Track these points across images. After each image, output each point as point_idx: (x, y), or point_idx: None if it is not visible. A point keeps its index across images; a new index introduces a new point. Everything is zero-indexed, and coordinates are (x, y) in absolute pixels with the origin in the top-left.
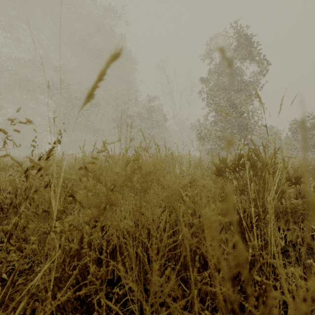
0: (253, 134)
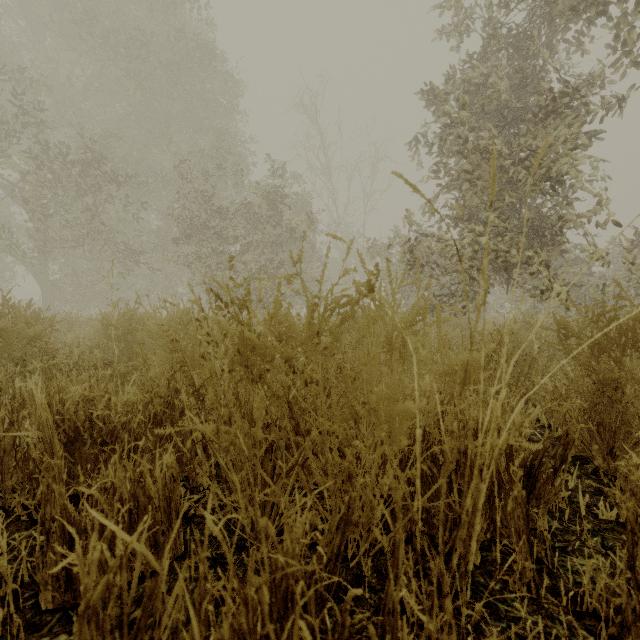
0: (563, 252)
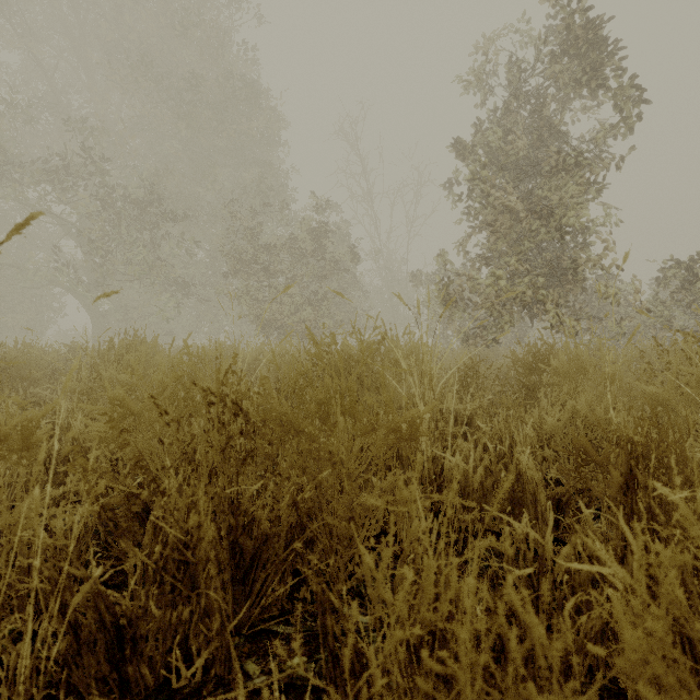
0: (584, 289)
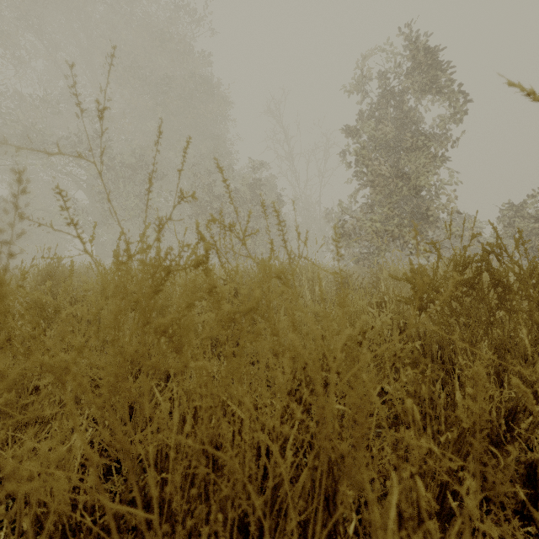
0: (437, 227)
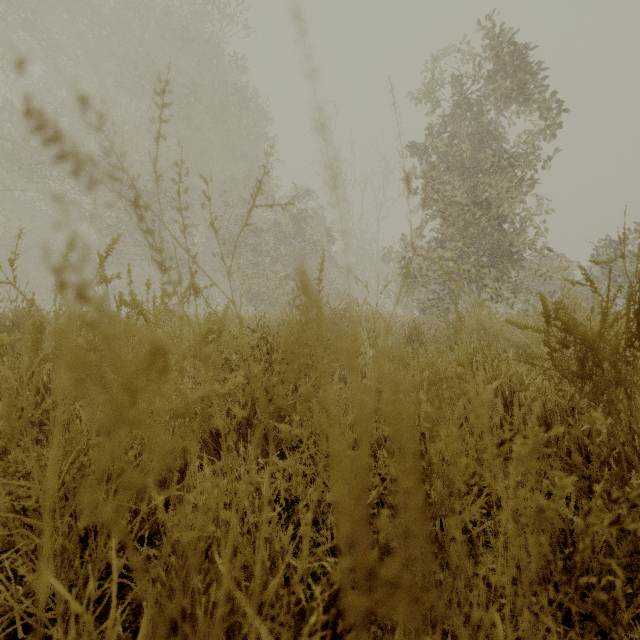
0: (522, 267)
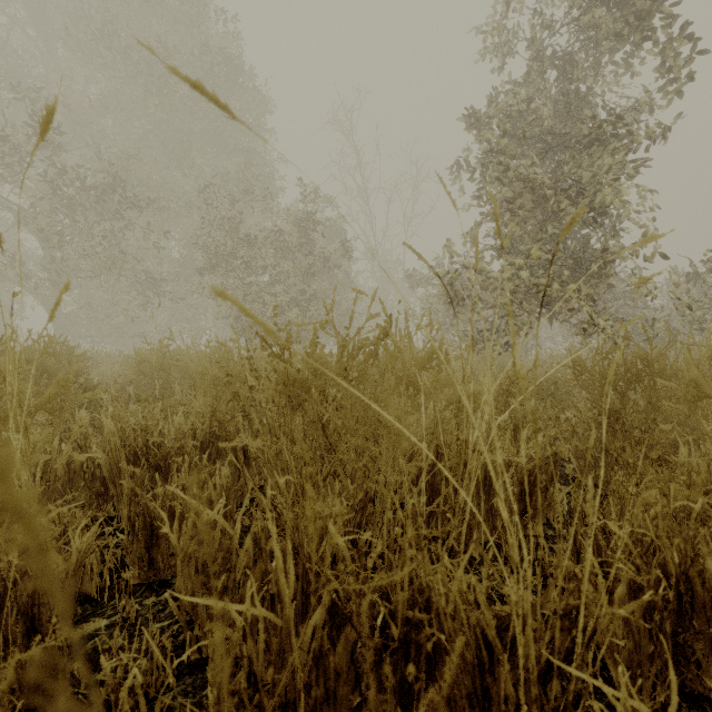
0: (611, 285)
